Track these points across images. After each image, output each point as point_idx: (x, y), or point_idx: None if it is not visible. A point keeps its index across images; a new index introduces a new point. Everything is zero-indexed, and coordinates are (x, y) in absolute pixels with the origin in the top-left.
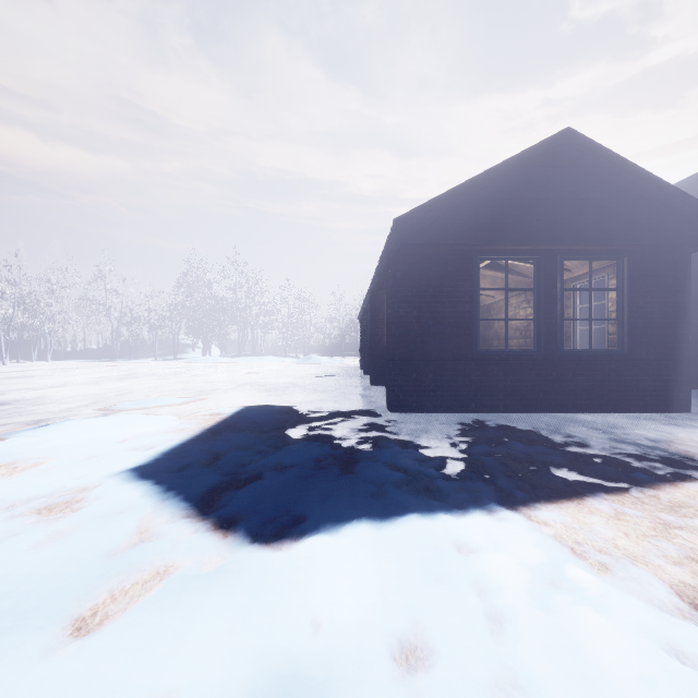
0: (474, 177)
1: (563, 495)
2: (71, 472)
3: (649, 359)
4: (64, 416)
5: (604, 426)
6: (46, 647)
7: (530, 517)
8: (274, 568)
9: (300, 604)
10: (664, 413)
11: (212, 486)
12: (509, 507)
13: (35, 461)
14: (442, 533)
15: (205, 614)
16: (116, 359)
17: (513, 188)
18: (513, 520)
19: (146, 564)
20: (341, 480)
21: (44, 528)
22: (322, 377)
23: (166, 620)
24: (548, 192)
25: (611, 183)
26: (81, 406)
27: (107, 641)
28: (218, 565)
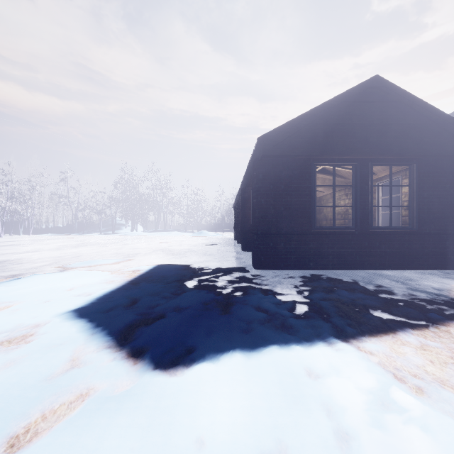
0: (313, 109)
1: (381, 331)
2: (30, 313)
3: (431, 233)
4: (34, 271)
5: (402, 279)
6: None
7: (359, 348)
8: (169, 392)
9: (188, 425)
10: (441, 270)
11: (128, 324)
12: (343, 340)
13: (6, 305)
14: (296, 362)
15: (112, 434)
16: (74, 233)
17: (338, 116)
18: (347, 351)
19: (73, 387)
20: (221, 319)
21: (1, 357)
22: (209, 245)
23: (80, 440)
24: (362, 119)
25: (405, 113)
26: (46, 265)
27: None
28: (127, 388)
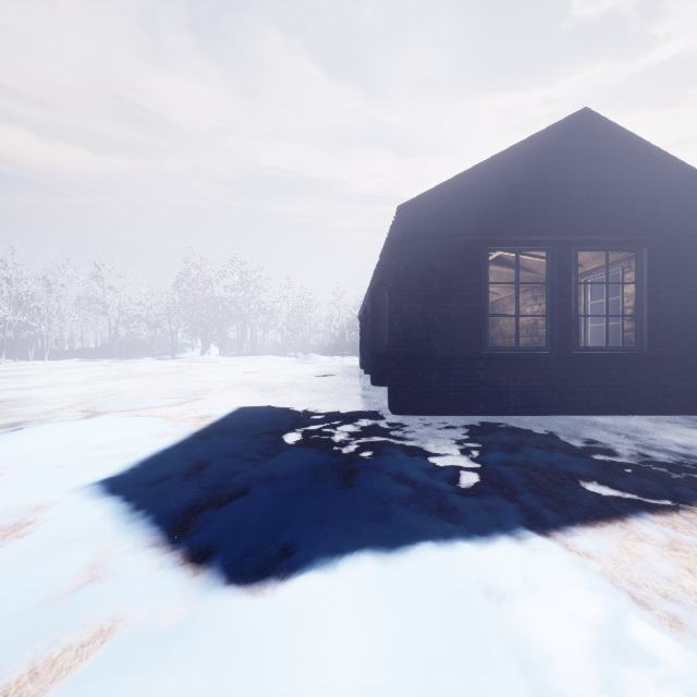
0: (484, 161)
1: (600, 516)
2: (30, 486)
3: (670, 357)
4: (45, 418)
5: (626, 430)
6: None
7: (568, 546)
8: (251, 627)
9: (281, 689)
10: (686, 416)
11: (189, 505)
12: (540, 533)
13: None
14: (464, 572)
15: None
16: (114, 358)
17: (525, 173)
18: (548, 552)
19: (88, 617)
20: (340, 497)
21: None
22: (321, 377)
23: None
24: (563, 178)
25: (631, 168)
26: (66, 407)
27: None
28: (180, 619)
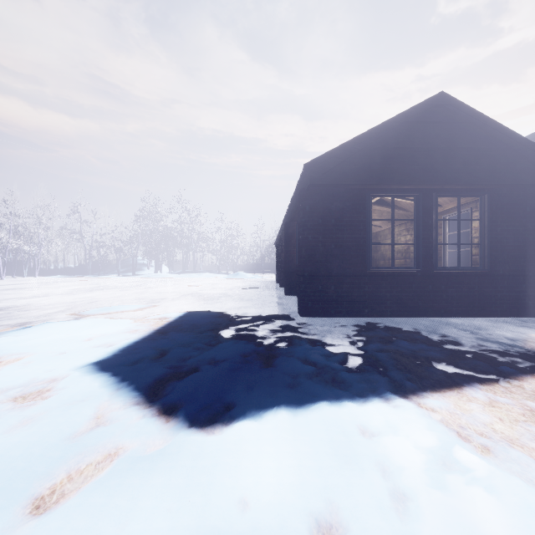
0: (368, 131)
1: (445, 385)
2: (44, 366)
3: (505, 275)
4: (44, 319)
5: (471, 328)
6: (6, 526)
7: (420, 404)
8: (207, 451)
9: (229, 485)
10: (517, 317)
11: (158, 378)
12: (402, 396)
13: (16, 357)
14: (348, 419)
15: (147, 494)
16: (88, 275)
17: (398, 139)
18: (406, 407)
19: (100, 446)
20: (263, 372)
21: (17, 414)
22: (247, 289)
23: (113, 500)
24: (425, 143)
25: (475, 136)
26: (58, 311)
27: (59, 521)
28: (161, 447)
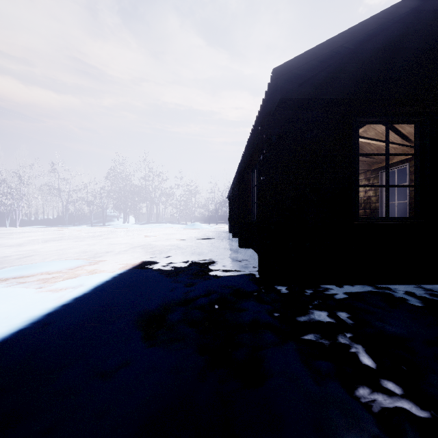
0: (365, 20)
1: None
2: None
3: None
4: None
5: None
6: None
7: None
8: None
9: None
10: None
11: None
12: None
13: None
14: None
15: None
16: (64, 225)
17: (405, 36)
18: None
19: None
20: None
21: None
22: (200, 240)
23: None
24: None
25: None
26: None
27: None
28: None
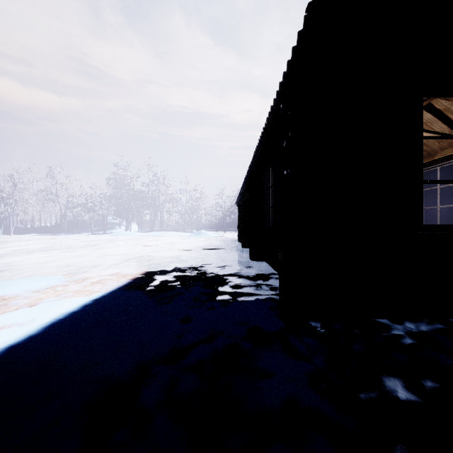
0: None
1: None
2: None
3: None
4: None
5: None
6: None
7: None
8: None
9: None
10: None
11: None
12: None
13: None
14: None
15: None
16: (62, 233)
17: None
18: None
19: None
20: None
21: None
22: (206, 250)
23: None
24: None
25: None
26: None
27: None
28: None
